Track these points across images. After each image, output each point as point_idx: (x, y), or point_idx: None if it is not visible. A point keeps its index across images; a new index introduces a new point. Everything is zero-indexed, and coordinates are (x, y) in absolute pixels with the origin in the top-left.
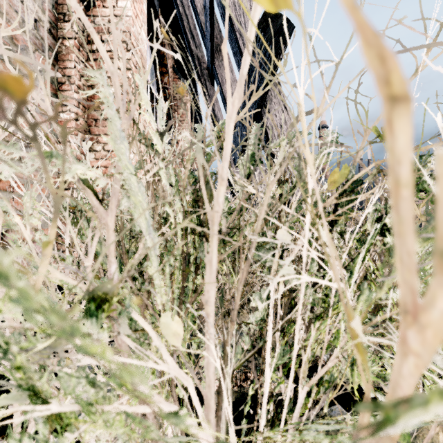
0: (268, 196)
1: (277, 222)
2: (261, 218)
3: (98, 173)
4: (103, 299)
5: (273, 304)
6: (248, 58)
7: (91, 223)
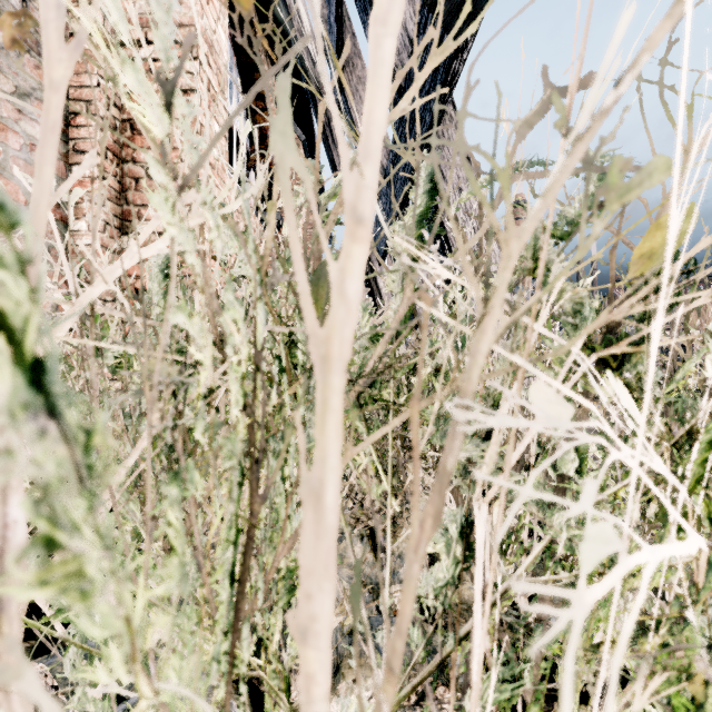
0: (508, 279)
1: (523, 361)
2: (484, 348)
3: None
4: None
5: (481, 560)
6: None
7: None
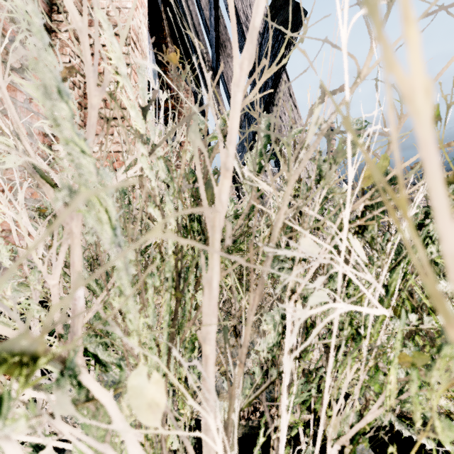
0: (290, 193)
1: (300, 228)
2: (280, 223)
3: (4, 142)
4: (20, 361)
5: (289, 329)
6: (262, 4)
7: (56, 229)
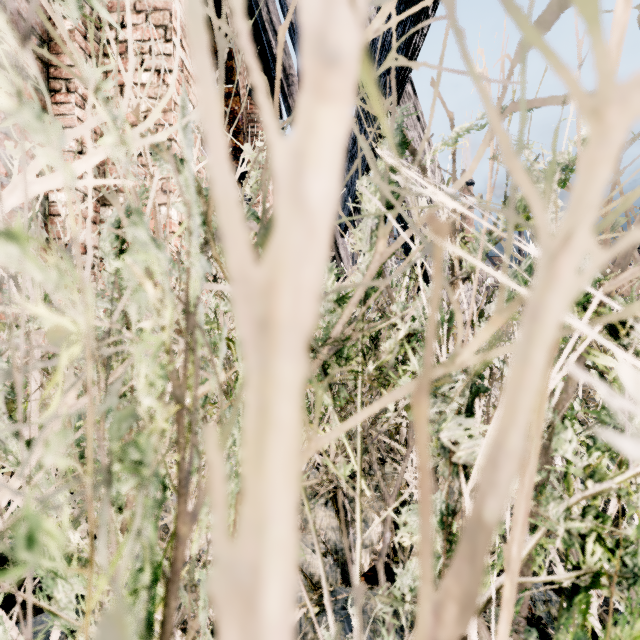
0: (604, 178)
1: (588, 328)
2: (557, 306)
3: None
4: None
5: None
6: None
7: None
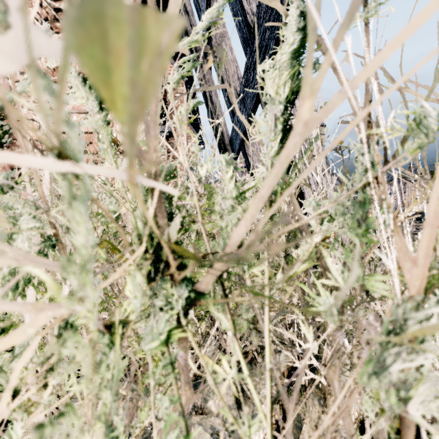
0: None
1: None
2: None
3: None
4: None
5: None
6: None
7: None
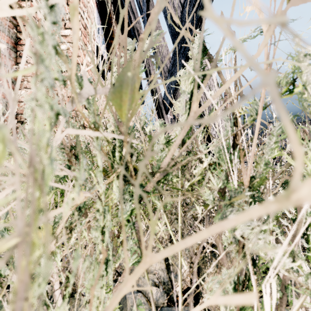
0: None
1: None
2: None
3: None
4: None
5: None
6: None
7: None
